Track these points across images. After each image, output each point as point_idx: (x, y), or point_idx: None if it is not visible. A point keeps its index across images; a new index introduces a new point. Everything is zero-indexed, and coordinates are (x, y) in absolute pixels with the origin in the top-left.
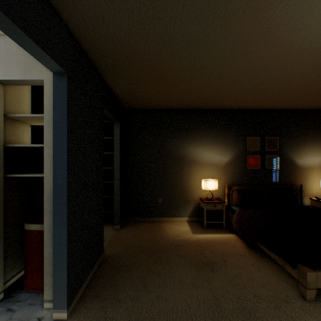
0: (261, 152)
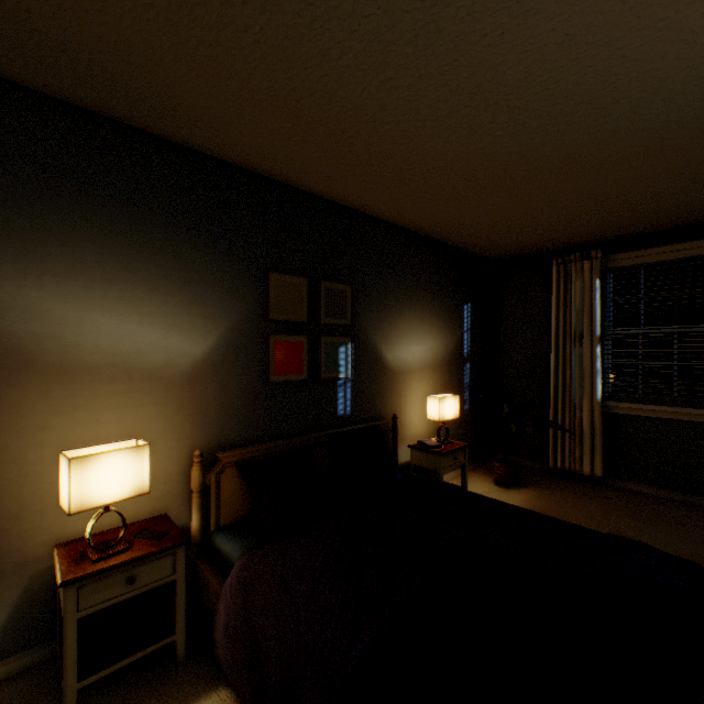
0: (312, 326)
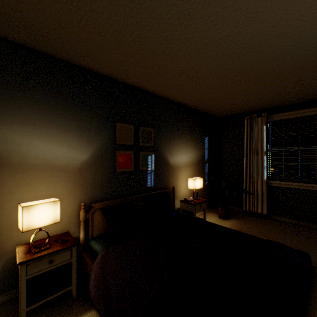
0: (135, 147)
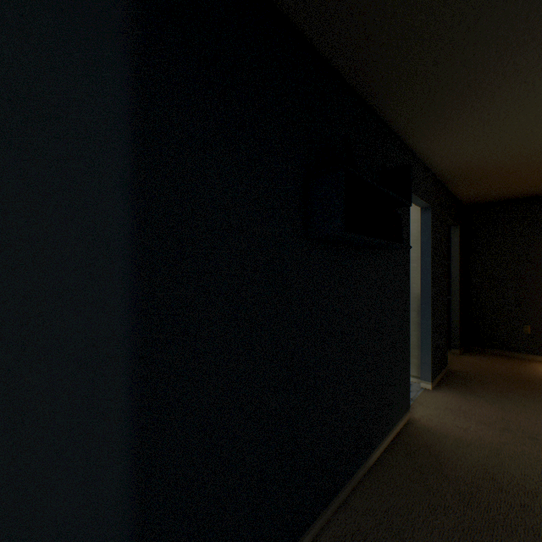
0: None
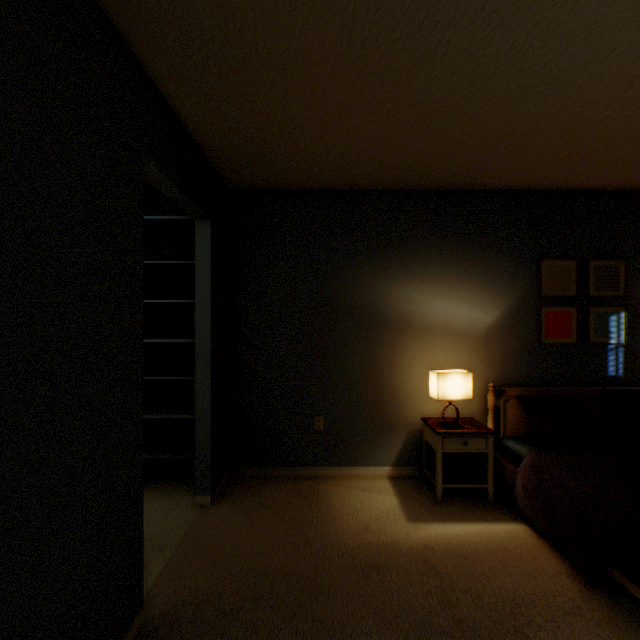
0: (579, 299)
